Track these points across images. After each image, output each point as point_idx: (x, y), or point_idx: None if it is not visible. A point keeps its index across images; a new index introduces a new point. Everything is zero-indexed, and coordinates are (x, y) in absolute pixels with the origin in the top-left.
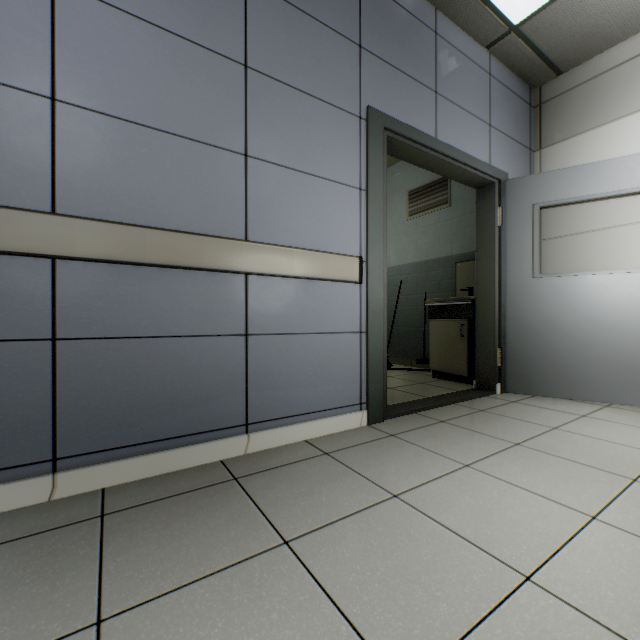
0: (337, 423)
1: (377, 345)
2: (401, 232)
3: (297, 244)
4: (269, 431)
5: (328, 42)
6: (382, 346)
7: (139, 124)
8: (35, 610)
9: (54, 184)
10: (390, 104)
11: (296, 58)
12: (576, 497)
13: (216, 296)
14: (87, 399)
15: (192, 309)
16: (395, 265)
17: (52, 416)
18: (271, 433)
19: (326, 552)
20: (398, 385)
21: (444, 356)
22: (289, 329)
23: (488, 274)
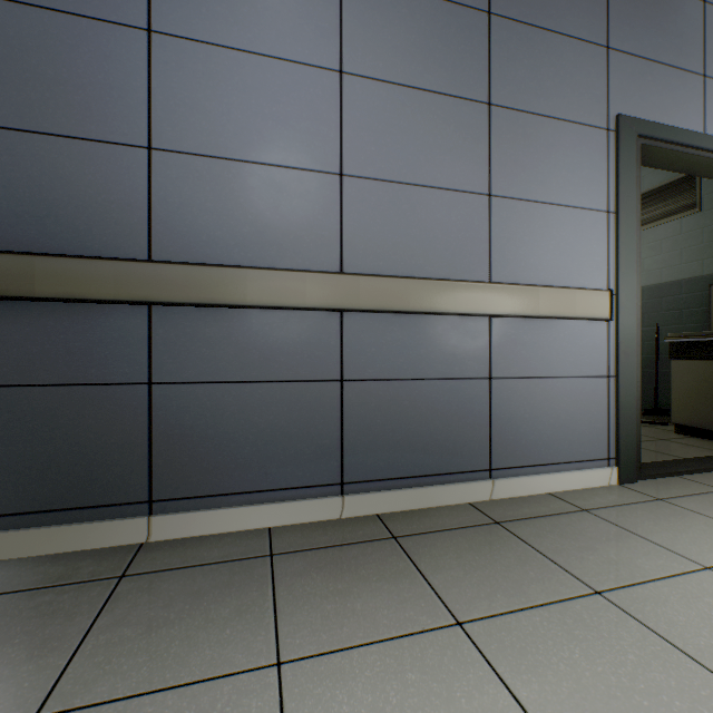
0: (582, 478)
1: (629, 392)
2: None
3: (538, 281)
4: (512, 479)
5: (571, 54)
6: (635, 393)
7: (400, 183)
8: (398, 603)
9: (341, 247)
10: (643, 105)
11: (537, 82)
12: None
13: (462, 340)
14: (363, 433)
15: (442, 353)
16: None
17: (340, 446)
18: (514, 481)
19: (652, 610)
20: None
21: (696, 407)
22: (530, 372)
23: None
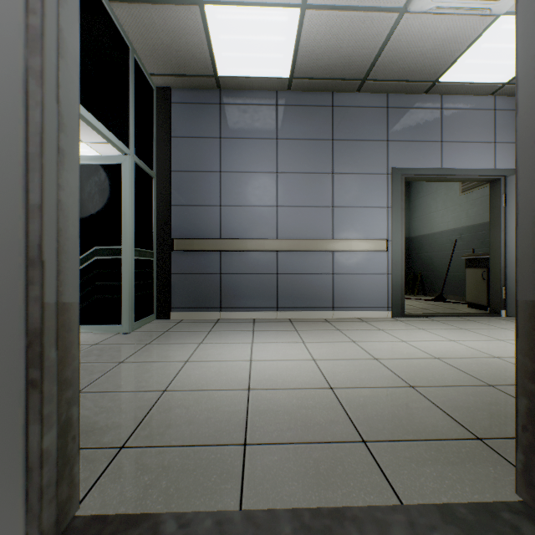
0: (374, 314)
1: (397, 280)
2: (456, 204)
3: (354, 237)
4: (342, 311)
5: (369, 147)
6: (400, 281)
7: (298, 206)
8: (284, 328)
9: (277, 230)
10: (406, 161)
11: (354, 161)
12: (456, 338)
13: (322, 260)
14: (285, 291)
15: (314, 264)
16: (451, 228)
17: (277, 295)
18: (342, 312)
19: (349, 332)
20: (433, 308)
21: (473, 292)
22: (350, 272)
23: (496, 238)
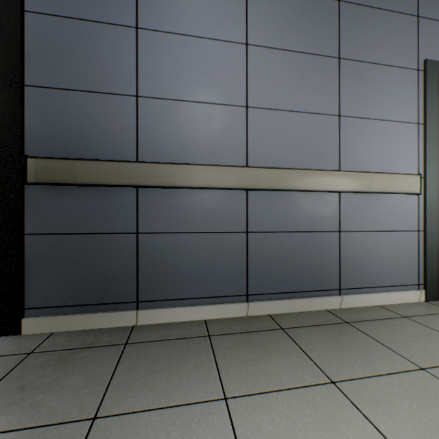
0: (400, 296)
1: (432, 241)
2: None
3: (371, 169)
4: (354, 295)
5: (393, 22)
6: (437, 242)
7: (283, 110)
8: (292, 367)
9: (247, 151)
10: None
11: (370, 42)
12: None
13: (322, 207)
14: (260, 265)
15: (309, 215)
16: None
17: (246, 272)
18: (355, 297)
19: None
20: None
21: None
22: (366, 228)
23: None
